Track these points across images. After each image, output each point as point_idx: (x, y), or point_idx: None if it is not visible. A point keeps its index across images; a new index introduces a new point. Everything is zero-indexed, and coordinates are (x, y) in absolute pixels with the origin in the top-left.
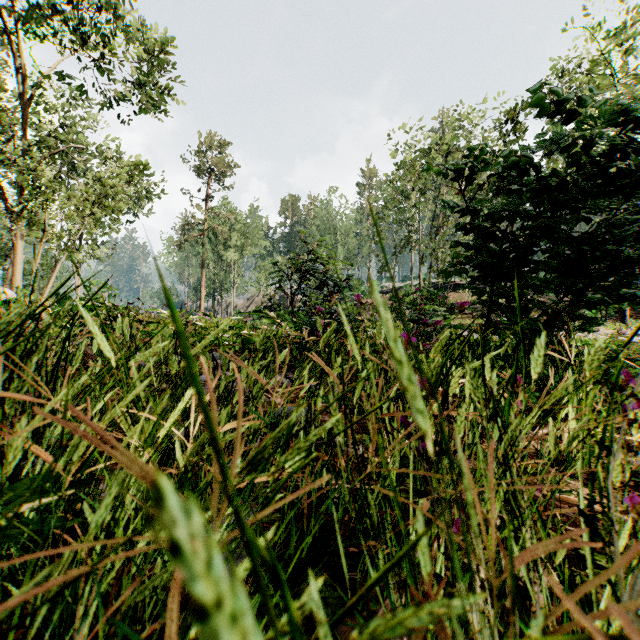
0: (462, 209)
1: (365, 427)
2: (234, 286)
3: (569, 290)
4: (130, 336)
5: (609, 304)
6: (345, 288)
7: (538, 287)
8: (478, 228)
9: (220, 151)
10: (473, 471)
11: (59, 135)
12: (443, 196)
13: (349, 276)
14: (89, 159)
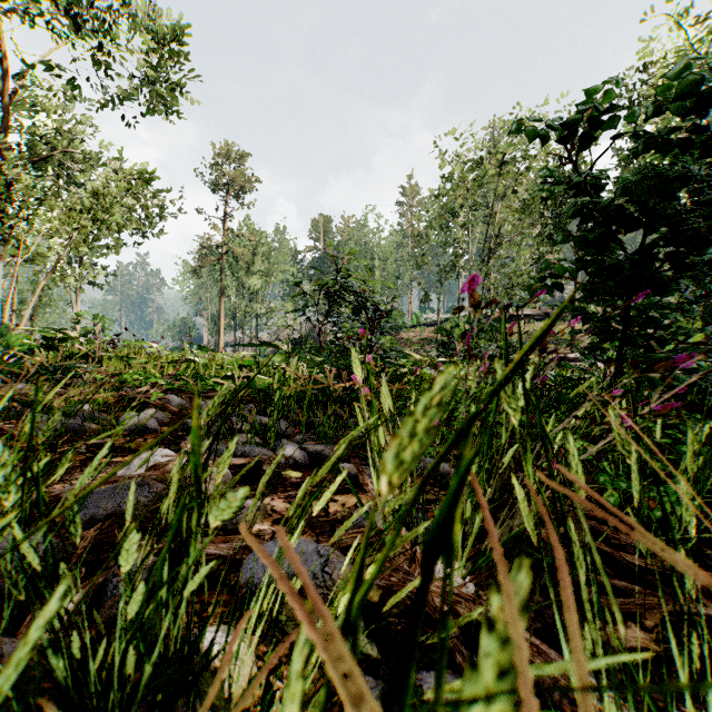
0: (577, 183)
1: None
2: (258, 317)
3: None
4: None
5: None
6: (389, 313)
7: (681, 306)
8: (606, 209)
9: (241, 164)
10: None
11: (51, 140)
12: (496, 214)
13: (394, 297)
14: (89, 170)
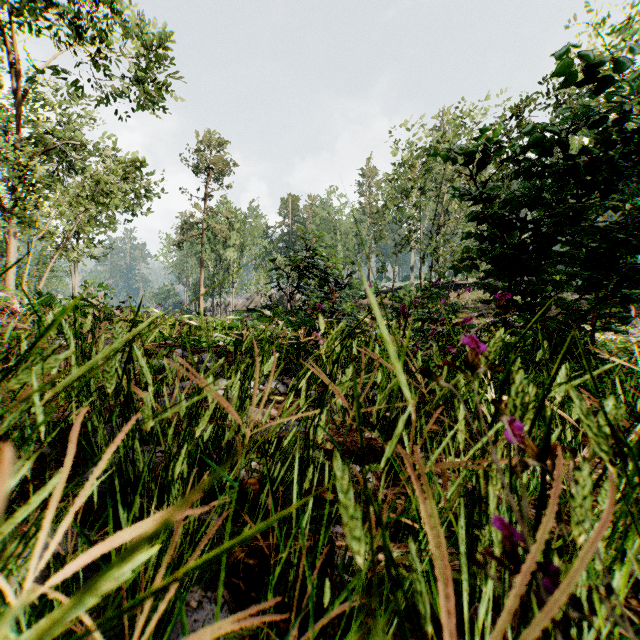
0: (477, 196)
1: (375, 447)
2: (233, 286)
3: (592, 286)
4: (93, 337)
5: (636, 302)
6: (346, 285)
7: (559, 283)
8: (496, 217)
9: (219, 150)
10: (530, 523)
11: (55, 132)
12: (444, 195)
13: (351, 273)
14: (86, 157)
